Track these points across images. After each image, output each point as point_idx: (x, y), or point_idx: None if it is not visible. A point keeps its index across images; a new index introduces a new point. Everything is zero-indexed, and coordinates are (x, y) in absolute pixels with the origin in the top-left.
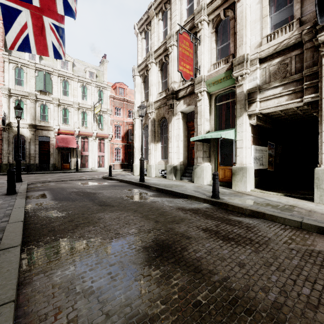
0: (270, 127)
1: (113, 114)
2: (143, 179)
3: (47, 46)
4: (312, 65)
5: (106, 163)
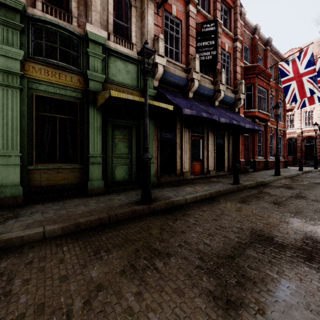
0: None
1: None
2: None
3: (314, 99)
4: None
5: None
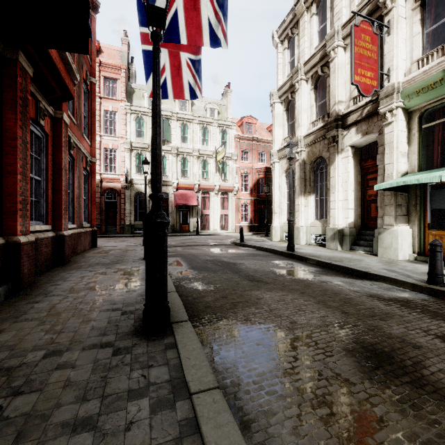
0: None
1: (239, 159)
2: (292, 247)
3: (184, 86)
4: None
5: (230, 225)
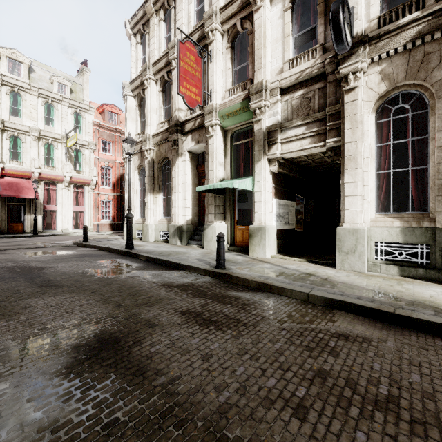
0: (297, 176)
1: (99, 149)
2: (130, 245)
3: None
4: (335, 103)
5: (87, 223)
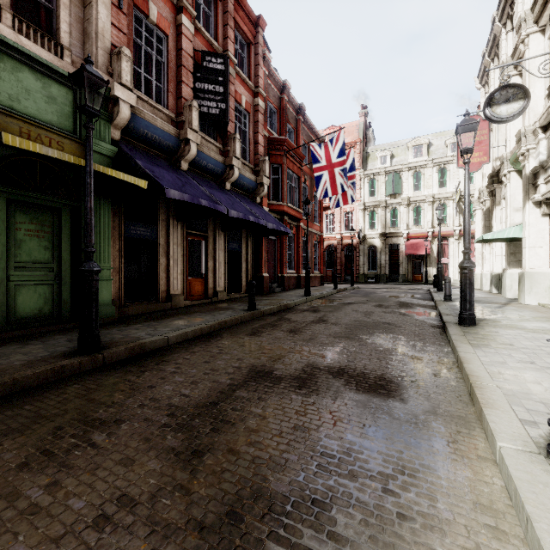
0: None
1: None
2: (438, 288)
3: (348, 198)
4: None
5: None
